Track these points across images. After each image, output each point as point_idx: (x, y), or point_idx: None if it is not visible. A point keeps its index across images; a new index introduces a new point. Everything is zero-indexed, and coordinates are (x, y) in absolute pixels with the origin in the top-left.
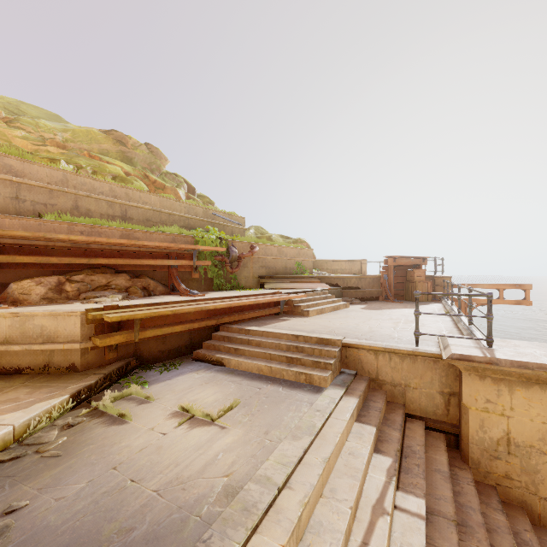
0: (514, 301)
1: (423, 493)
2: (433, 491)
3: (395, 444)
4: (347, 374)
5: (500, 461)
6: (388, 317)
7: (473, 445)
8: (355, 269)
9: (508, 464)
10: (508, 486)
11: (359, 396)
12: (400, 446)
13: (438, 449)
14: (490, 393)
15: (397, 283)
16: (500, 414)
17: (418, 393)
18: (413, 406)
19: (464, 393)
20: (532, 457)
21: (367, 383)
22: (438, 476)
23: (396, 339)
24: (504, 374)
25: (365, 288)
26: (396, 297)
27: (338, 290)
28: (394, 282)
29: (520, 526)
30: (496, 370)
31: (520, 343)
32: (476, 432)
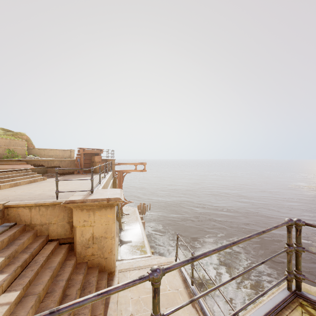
0: (140, 170)
1: (23, 287)
2: (38, 281)
3: (19, 263)
4: (4, 226)
5: (90, 249)
6: (65, 184)
7: (78, 245)
8: (67, 155)
9: (93, 248)
10: (93, 259)
11: (2, 239)
12: (24, 263)
13: (59, 254)
14: (85, 217)
15: (86, 163)
16: (90, 225)
17: (56, 226)
18: (53, 234)
19: (74, 220)
20: (102, 241)
21: (20, 228)
22: (47, 271)
23: (50, 197)
24: (91, 206)
25: (65, 167)
26: (85, 171)
27: (43, 169)
28: (84, 163)
29: (92, 276)
30: (87, 205)
31: (109, 190)
32: (80, 238)
